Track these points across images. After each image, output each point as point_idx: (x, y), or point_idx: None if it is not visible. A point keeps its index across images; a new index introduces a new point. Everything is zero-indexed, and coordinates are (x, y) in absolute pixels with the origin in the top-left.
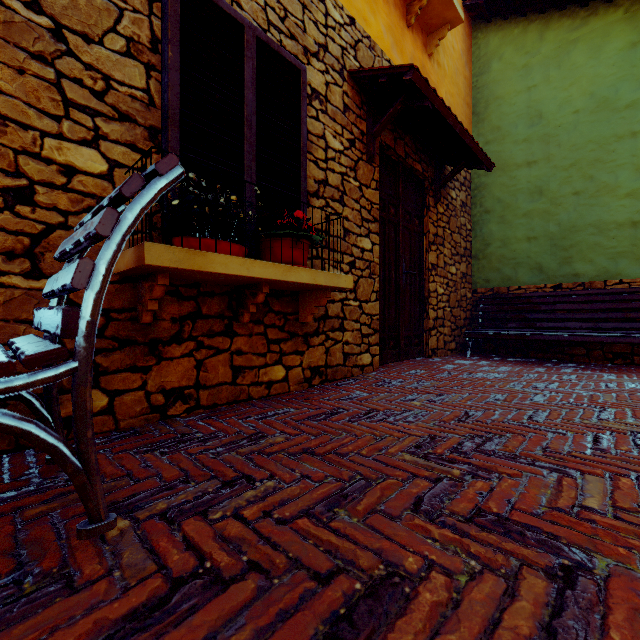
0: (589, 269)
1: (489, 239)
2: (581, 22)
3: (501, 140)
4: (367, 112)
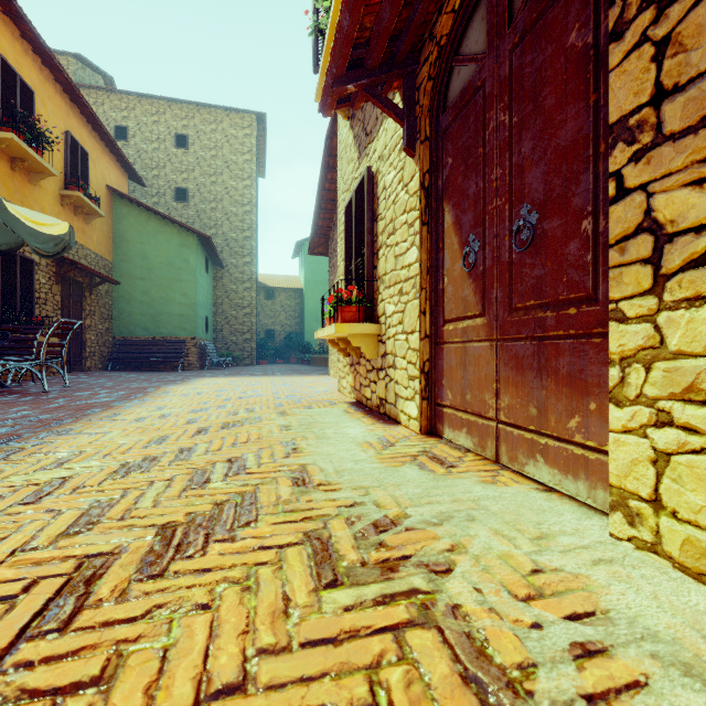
0: (166, 331)
1: (123, 311)
2: (163, 225)
3: (129, 262)
4: (57, 264)
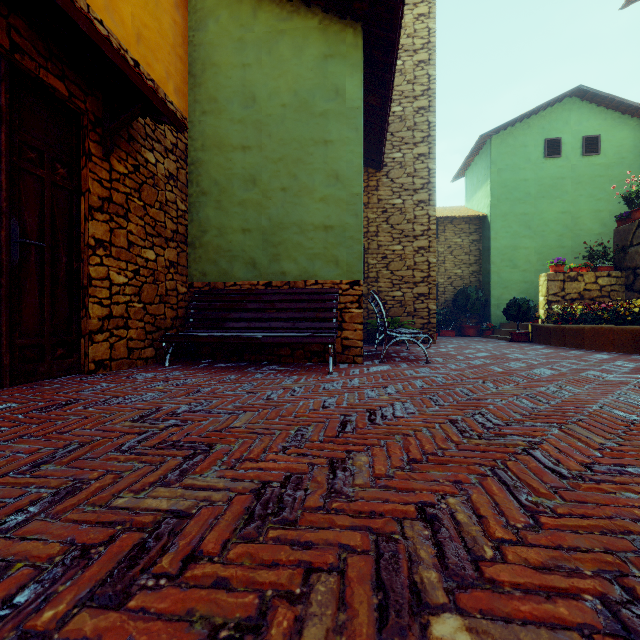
0: (294, 268)
1: (206, 225)
2: (287, 15)
3: (218, 114)
4: None
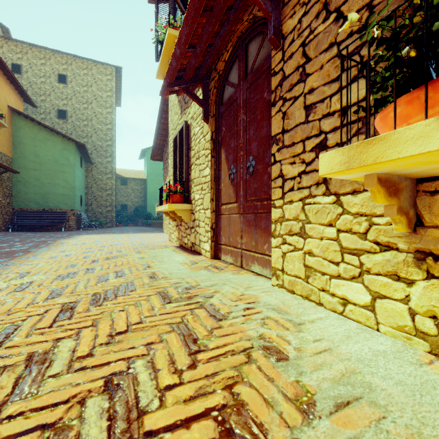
0: (53, 205)
1: (20, 191)
2: (51, 135)
3: (25, 158)
4: None
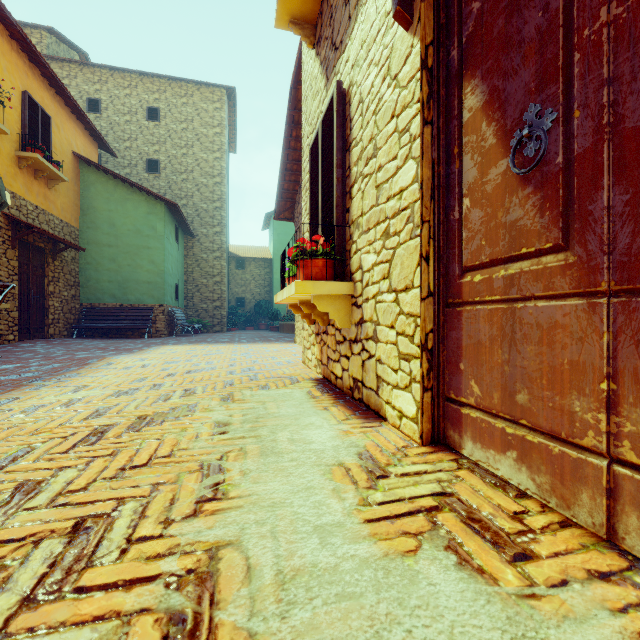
0: (134, 298)
1: (90, 278)
2: (131, 193)
3: (96, 229)
4: (12, 227)
